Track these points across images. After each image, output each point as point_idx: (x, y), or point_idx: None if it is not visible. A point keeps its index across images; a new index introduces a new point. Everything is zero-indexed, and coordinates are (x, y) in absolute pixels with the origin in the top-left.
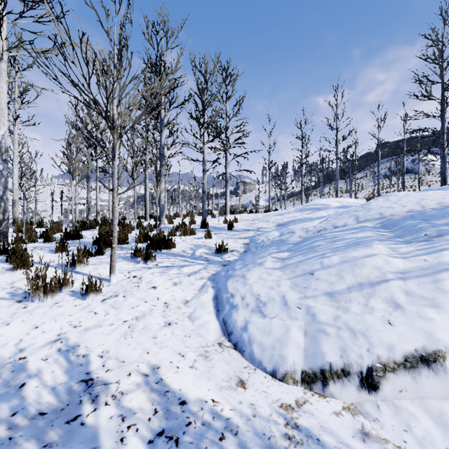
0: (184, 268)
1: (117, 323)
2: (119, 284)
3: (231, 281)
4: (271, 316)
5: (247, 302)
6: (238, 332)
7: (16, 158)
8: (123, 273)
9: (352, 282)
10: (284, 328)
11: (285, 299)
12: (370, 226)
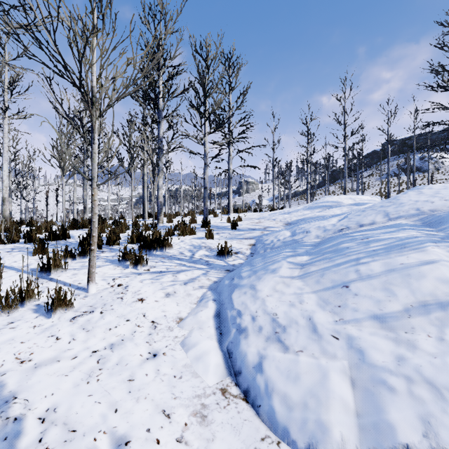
0: (180, 274)
1: (83, 354)
2: (99, 295)
3: (237, 293)
4: (296, 348)
5: (259, 324)
6: (249, 373)
7: (6, 153)
8: (106, 280)
9: (410, 301)
10: (318, 372)
11: (313, 323)
12: (409, 224)
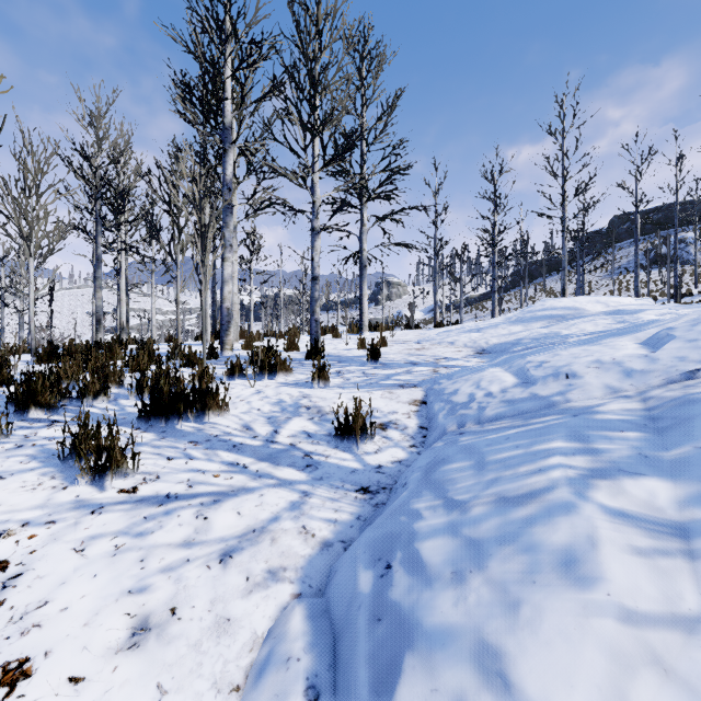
0: (221, 507)
1: None
2: None
3: (417, 697)
4: None
5: None
6: None
7: None
8: None
9: None
10: None
11: None
12: None
